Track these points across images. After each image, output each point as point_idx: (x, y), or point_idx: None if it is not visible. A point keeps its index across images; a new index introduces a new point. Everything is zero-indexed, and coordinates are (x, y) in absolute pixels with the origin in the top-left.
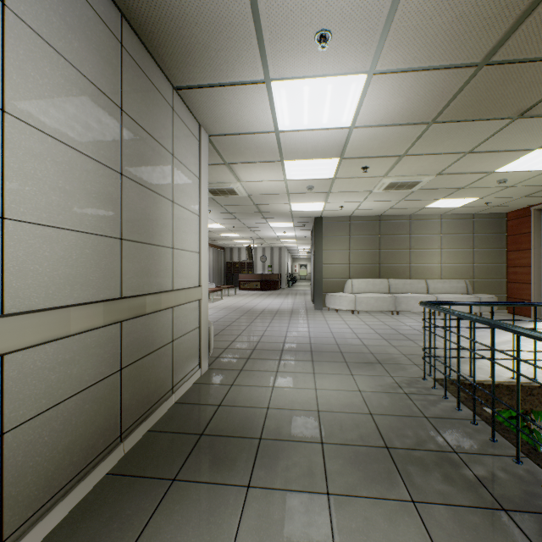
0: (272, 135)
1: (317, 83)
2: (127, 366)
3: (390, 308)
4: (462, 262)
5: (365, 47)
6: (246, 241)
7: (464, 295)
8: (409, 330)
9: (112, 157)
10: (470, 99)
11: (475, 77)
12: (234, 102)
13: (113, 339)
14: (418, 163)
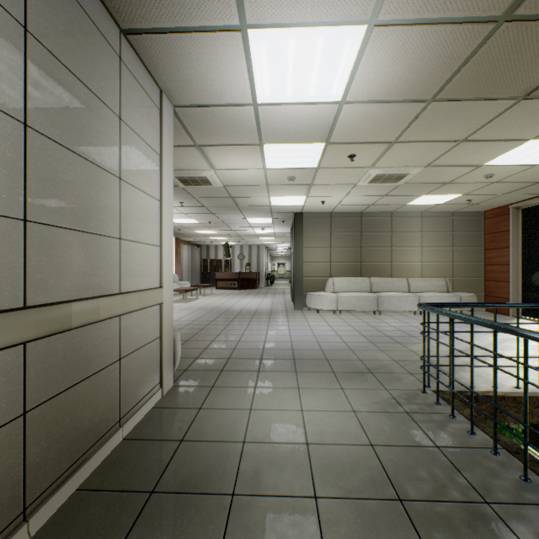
0: (249, 108)
1: (305, 35)
2: (37, 406)
3: (373, 308)
4: (442, 261)
5: None
6: (223, 239)
7: (445, 294)
8: (395, 332)
9: (4, 94)
10: (479, 70)
11: (491, 38)
12: (202, 59)
13: (8, 370)
14: (409, 152)
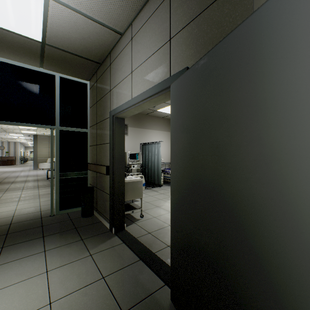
0: None
1: None
2: None
3: None
4: None
5: None
6: None
7: None
8: None
9: None
10: None
11: None
12: None
13: None
14: None
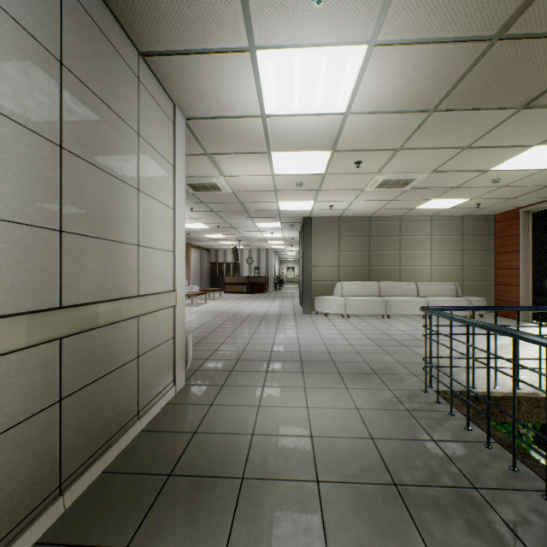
0: (258, 120)
1: (309, 54)
2: (70, 394)
3: (381, 312)
4: (452, 265)
5: (367, 7)
6: (232, 243)
7: (454, 298)
8: (402, 335)
9: (45, 122)
10: (477, 83)
11: (486, 55)
12: (213, 76)
13: (48, 361)
14: (414, 159)
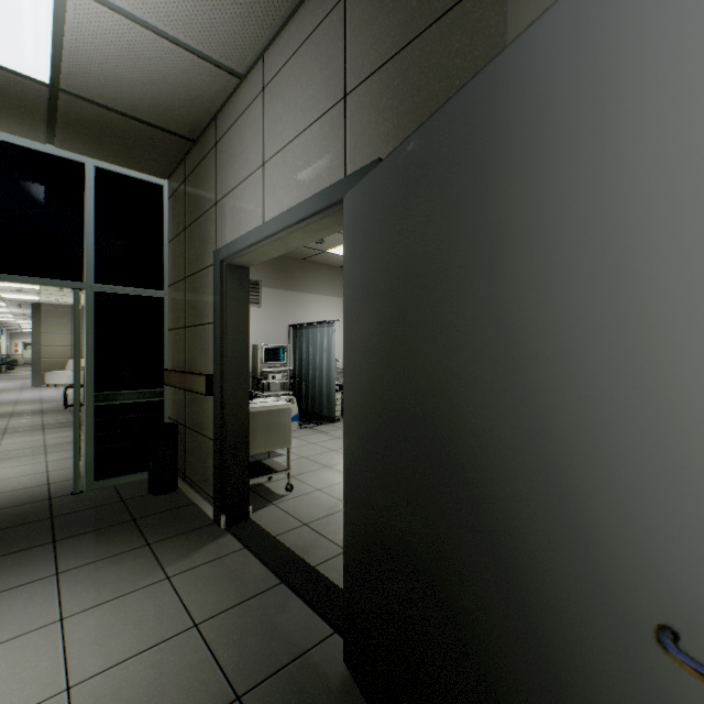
0: None
1: None
2: None
3: None
4: None
5: None
6: None
7: None
8: None
9: None
10: None
11: None
12: None
13: None
14: None
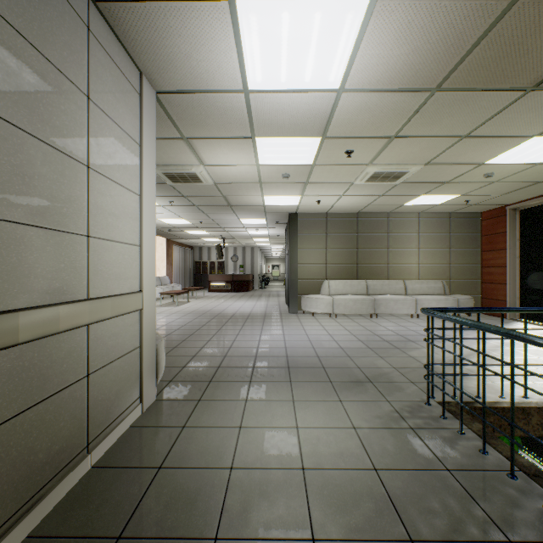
0: (240, 96)
1: (300, 7)
2: None
3: (369, 311)
4: (439, 263)
5: None
6: (216, 240)
7: (442, 297)
8: (393, 336)
9: None
10: (488, 55)
11: (505, 17)
12: (184, 35)
13: None
14: (409, 149)
